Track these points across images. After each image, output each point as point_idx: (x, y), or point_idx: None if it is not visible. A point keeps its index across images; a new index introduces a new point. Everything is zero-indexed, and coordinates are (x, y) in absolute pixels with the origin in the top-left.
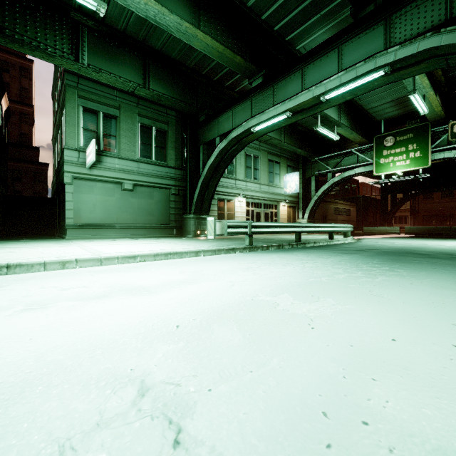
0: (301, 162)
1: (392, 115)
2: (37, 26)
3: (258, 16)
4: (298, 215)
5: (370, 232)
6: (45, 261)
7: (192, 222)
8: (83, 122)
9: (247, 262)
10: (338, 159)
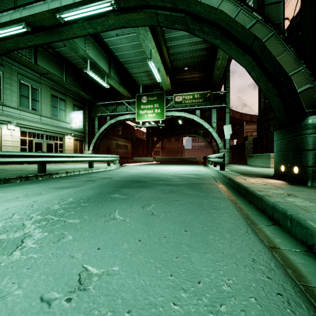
0: (87, 104)
1: (147, 83)
2: None
3: None
4: (85, 147)
5: (137, 161)
6: None
7: None
8: None
9: None
10: (115, 106)
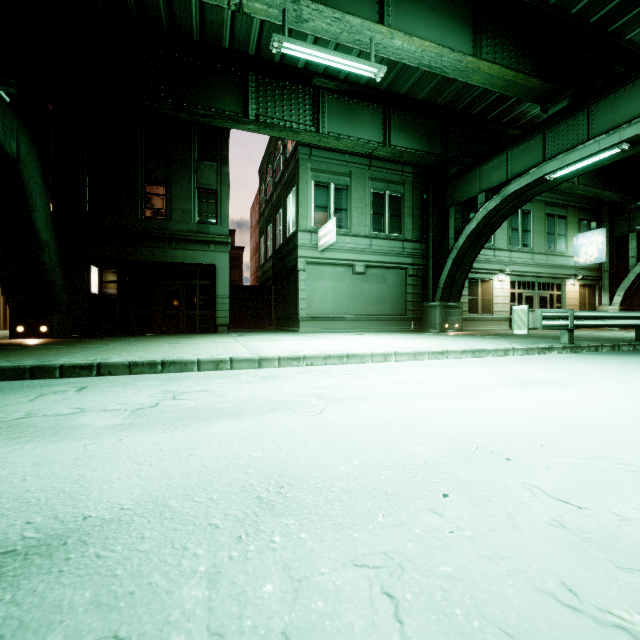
0: (606, 211)
1: None
2: (284, 105)
3: (564, 12)
4: (600, 299)
5: None
6: (372, 352)
7: (437, 312)
8: (315, 199)
9: (613, 365)
10: None
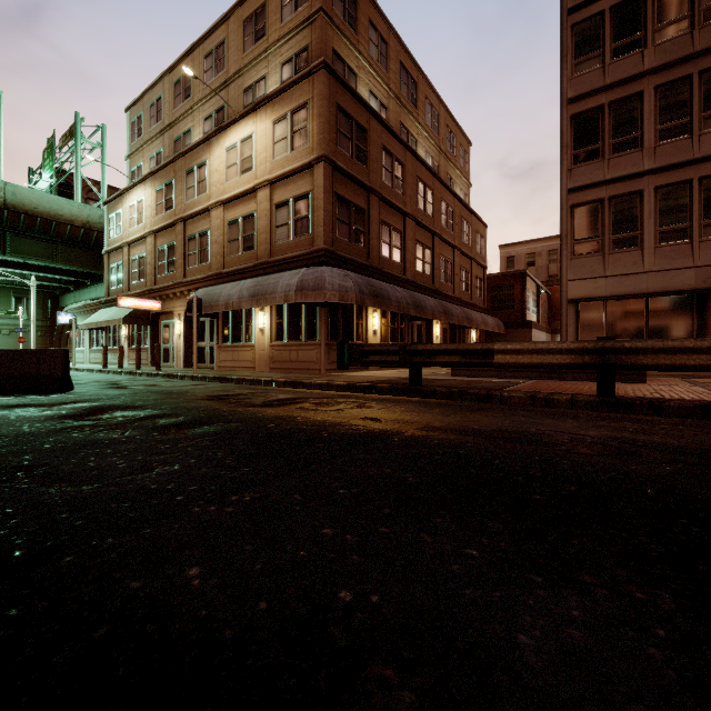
0: None
1: None
2: None
3: None
4: None
5: None
6: None
7: None
8: None
9: None
10: None
